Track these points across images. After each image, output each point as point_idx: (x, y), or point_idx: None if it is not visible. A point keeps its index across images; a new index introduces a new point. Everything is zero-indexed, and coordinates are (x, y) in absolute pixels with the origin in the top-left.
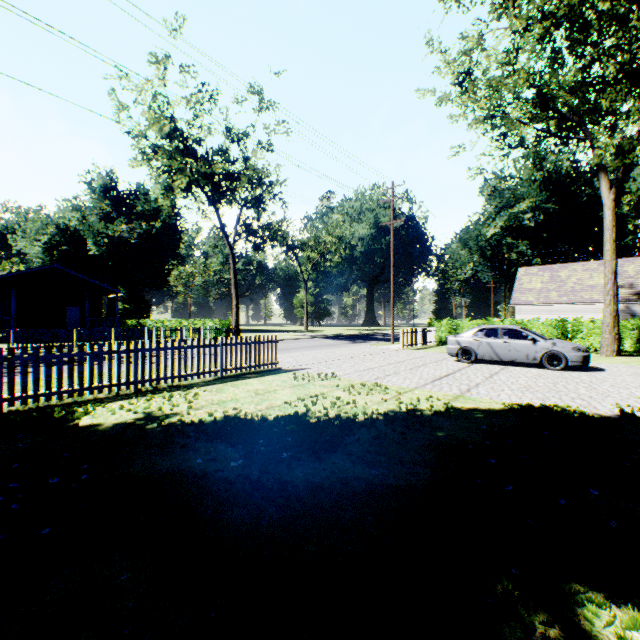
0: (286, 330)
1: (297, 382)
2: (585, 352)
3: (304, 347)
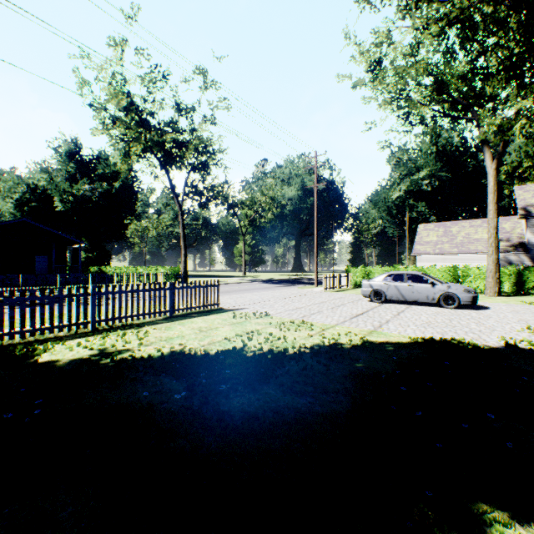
0: (227, 275)
1: (236, 320)
2: (474, 293)
3: (242, 290)
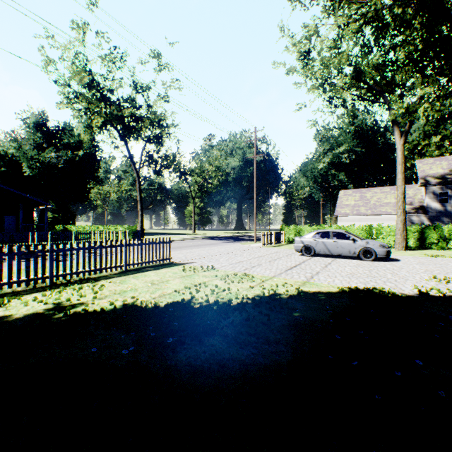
0: (179, 233)
1: (185, 273)
2: (388, 248)
3: (192, 246)
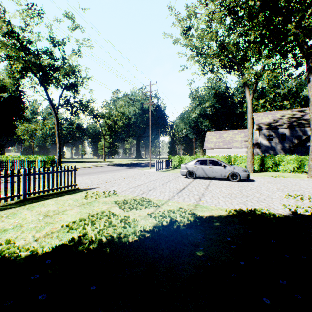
0: (93, 161)
1: (86, 200)
2: (248, 172)
3: (100, 171)
